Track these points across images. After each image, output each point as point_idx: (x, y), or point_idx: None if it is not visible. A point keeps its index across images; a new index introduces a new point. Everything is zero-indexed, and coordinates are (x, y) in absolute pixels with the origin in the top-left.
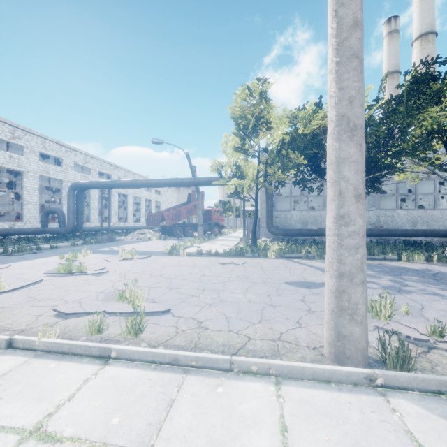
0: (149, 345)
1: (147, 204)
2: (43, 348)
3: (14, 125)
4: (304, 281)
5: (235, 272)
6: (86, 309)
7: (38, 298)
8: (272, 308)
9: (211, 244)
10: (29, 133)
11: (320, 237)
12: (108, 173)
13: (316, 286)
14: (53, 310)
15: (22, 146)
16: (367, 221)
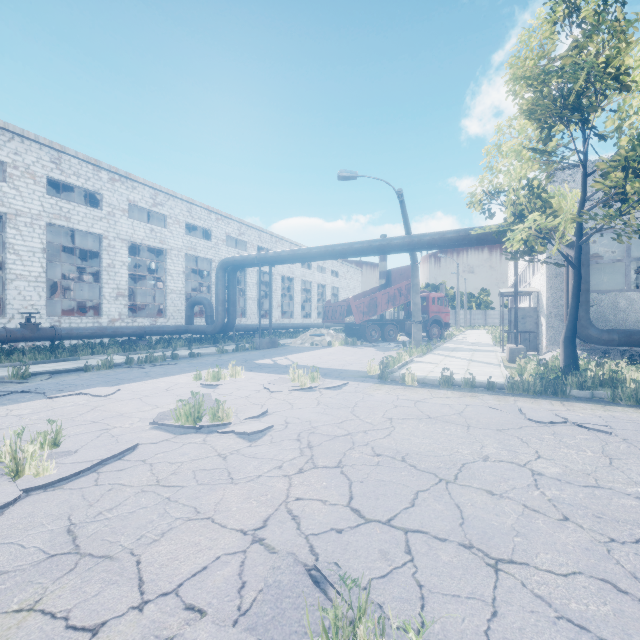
0: None
1: (319, 291)
2: None
3: (155, 187)
4: None
5: (639, 472)
6: None
7: (82, 543)
8: None
9: (446, 358)
10: (173, 197)
11: None
12: (269, 248)
13: None
14: None
15: (165, 215)
16: None
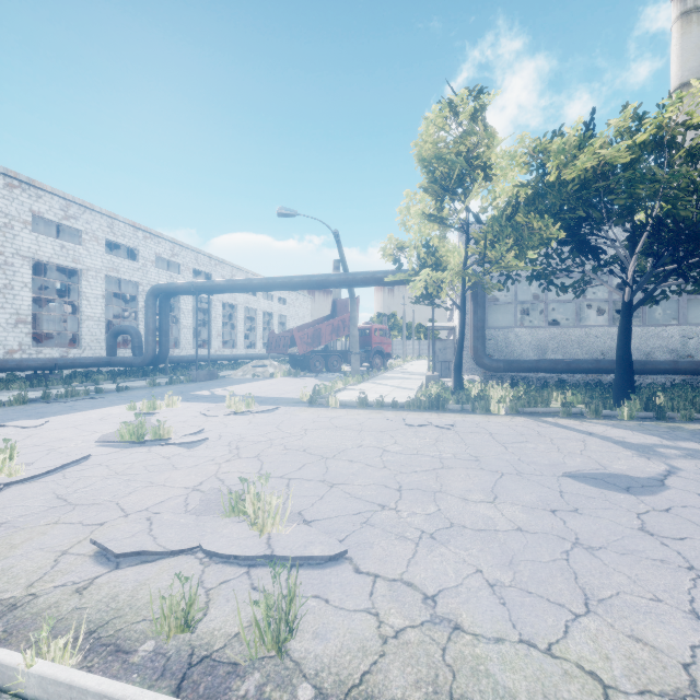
0: (319, 695)
1: (265, 319)
2: (37, 695)
3: (67, 197)
4: (606, 471)
5: (446, 446)
6: (160, 539)
7: (73, 501)
8: (589, 555)
9: (377, 386)
10: (90, 210)
11: (570, 374)
12: (207, 271)
13: (643, 486)
14: (91, 542)
15: (79, 230)
16: (662, 345)
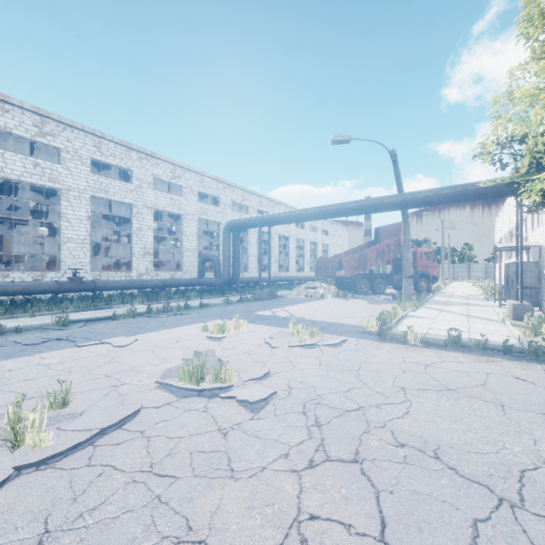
0: None
1: (310, 248)
2: None
3: (174, 163)
4: None
5: None
6: None
7: None
8: None
9: (441, 313)
10: (188, 171)
11: None
12: (267, 211)
13: None
14: None
15: (182, 186)
16: None
